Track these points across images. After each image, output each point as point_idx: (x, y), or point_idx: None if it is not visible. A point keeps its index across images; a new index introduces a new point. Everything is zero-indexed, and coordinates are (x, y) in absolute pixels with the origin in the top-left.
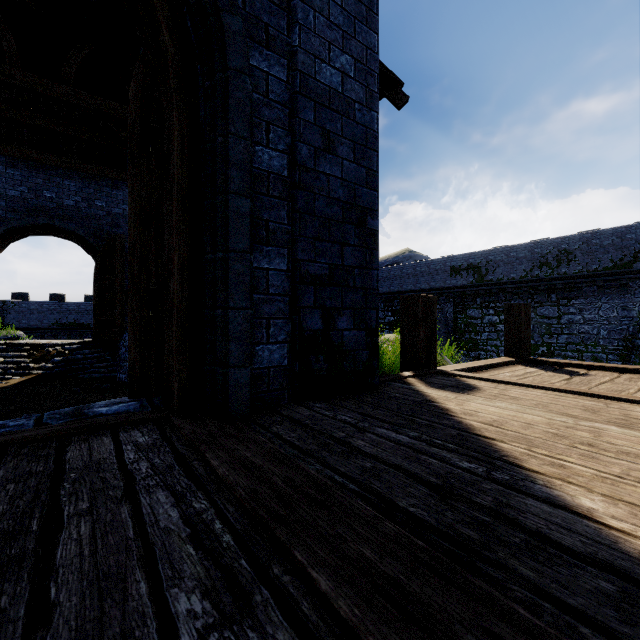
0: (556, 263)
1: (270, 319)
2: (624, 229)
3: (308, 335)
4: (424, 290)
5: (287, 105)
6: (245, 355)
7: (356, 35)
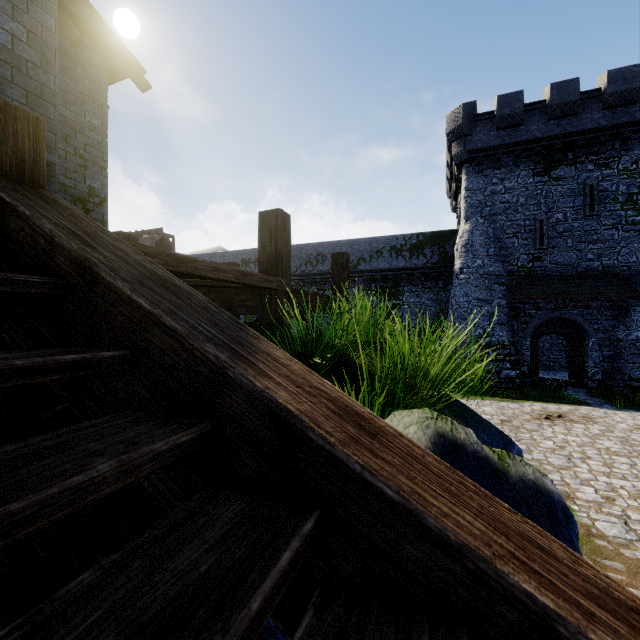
0: (316, 262)
1: None
2: (353, 241)
3: None
4: None
5: None
6: None
7: (30, 12)
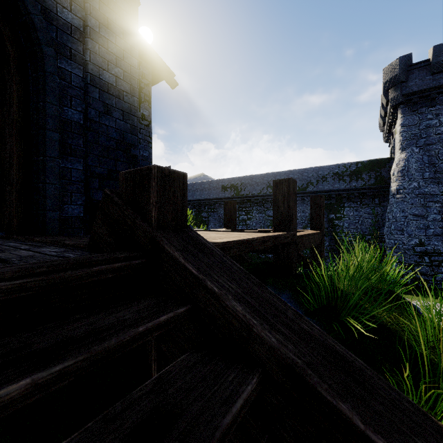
0: None
1: (72, 193)
2: (303, 170)
3: (95, 202)
4: (206, 199)
5: (83, 89)
6: (56, 206)
7: (124, 59)
